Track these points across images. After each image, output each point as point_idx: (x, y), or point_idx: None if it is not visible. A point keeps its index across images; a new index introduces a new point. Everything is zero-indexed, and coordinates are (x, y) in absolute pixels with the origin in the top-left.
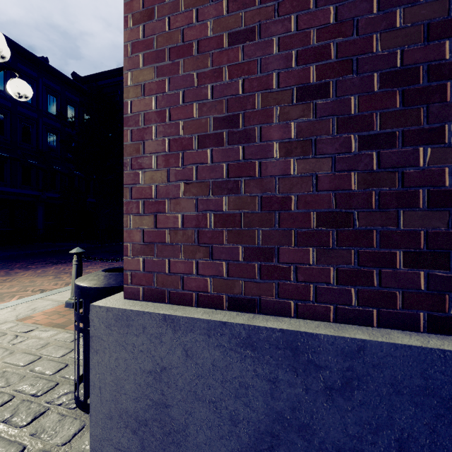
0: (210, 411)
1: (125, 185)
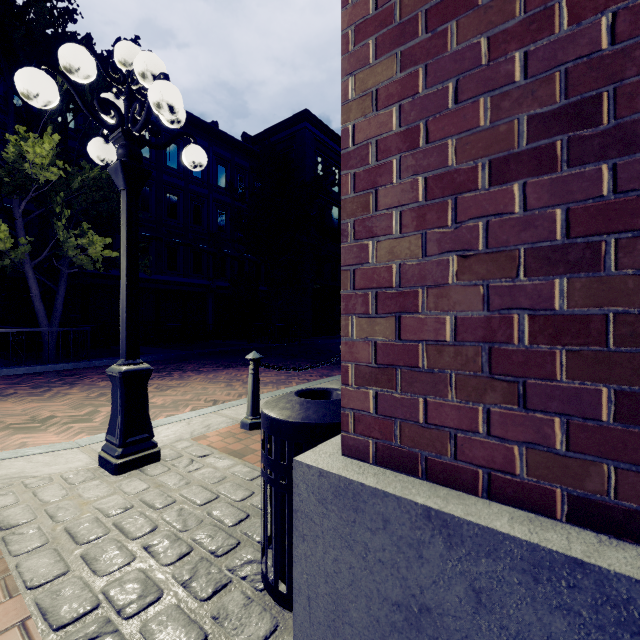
0: None
1: (343, 267)
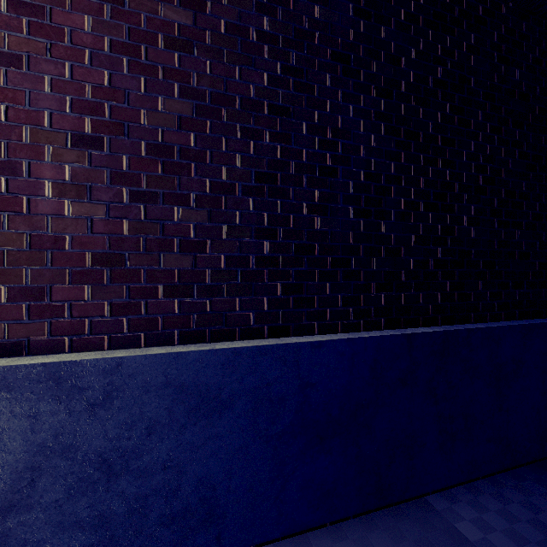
0: None
1: None
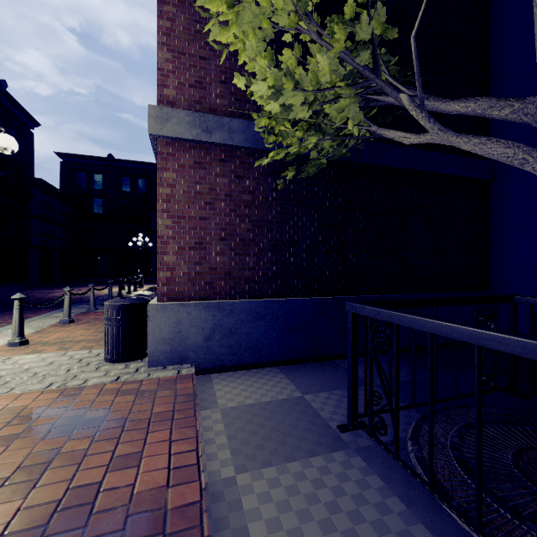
0: (196, 329)
1: (158, 260)
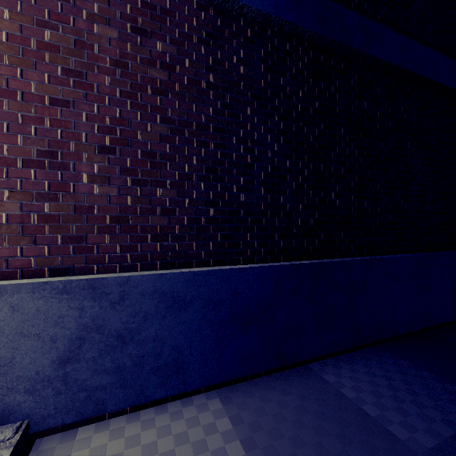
0: (34, 341)
1: None
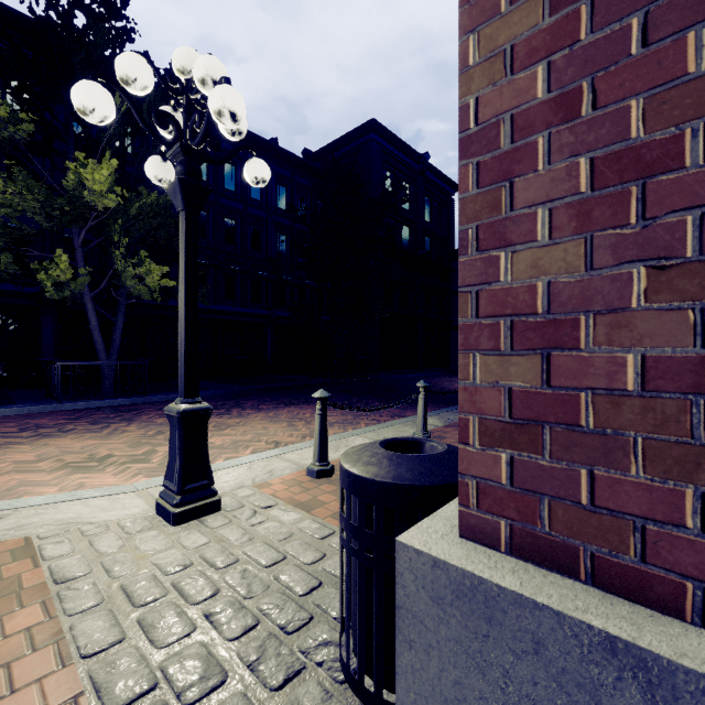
0: None
1: (461, 287)
